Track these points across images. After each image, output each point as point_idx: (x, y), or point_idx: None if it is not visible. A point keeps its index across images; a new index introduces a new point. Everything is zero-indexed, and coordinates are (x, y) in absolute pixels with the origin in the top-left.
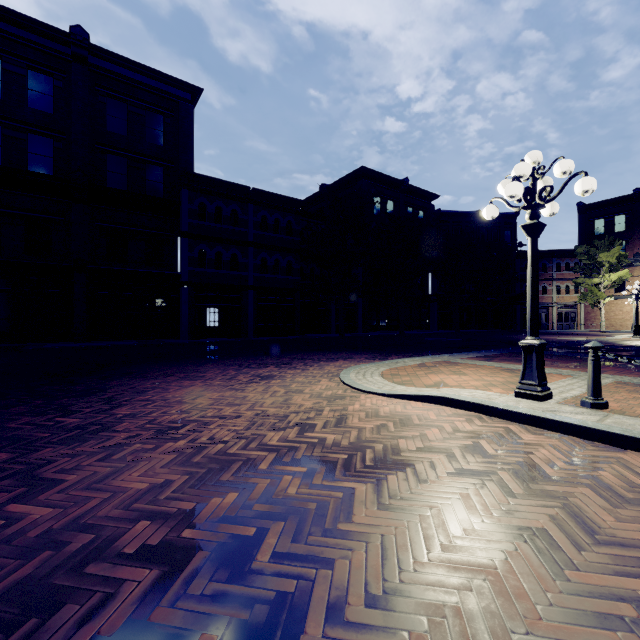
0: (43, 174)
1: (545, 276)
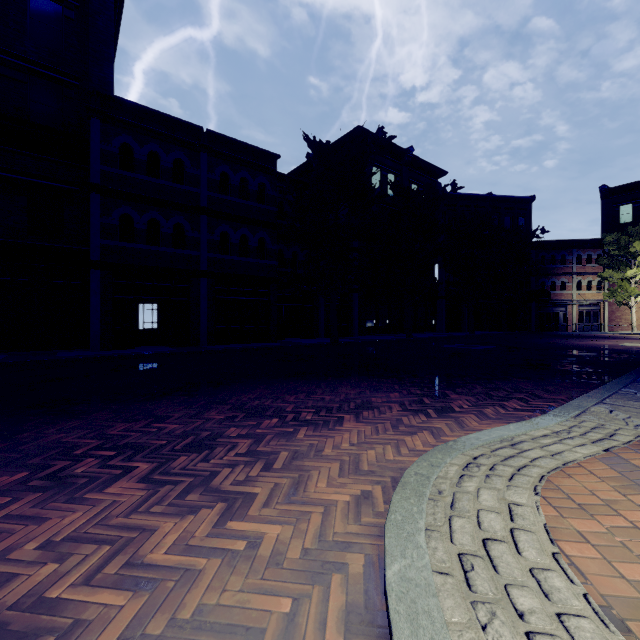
0: None
1: (564, 270)
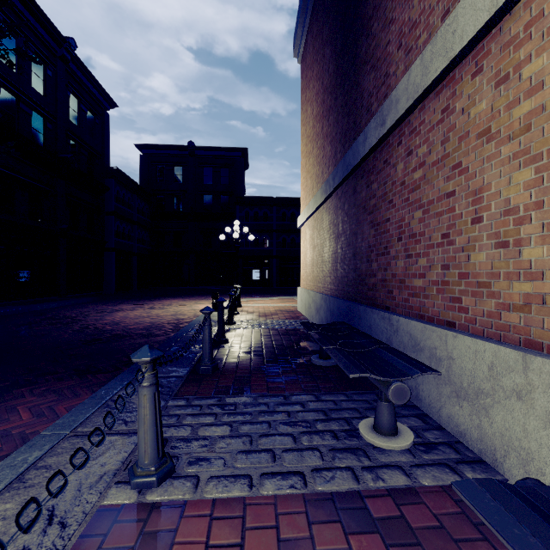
0: (178, 212)
1: None
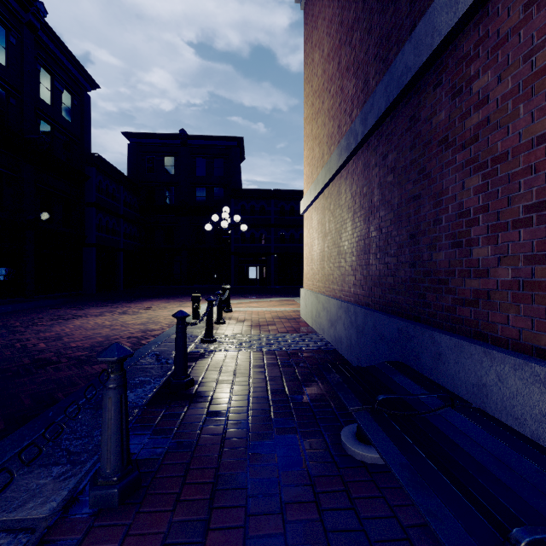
0: (169, 205)
1: None
